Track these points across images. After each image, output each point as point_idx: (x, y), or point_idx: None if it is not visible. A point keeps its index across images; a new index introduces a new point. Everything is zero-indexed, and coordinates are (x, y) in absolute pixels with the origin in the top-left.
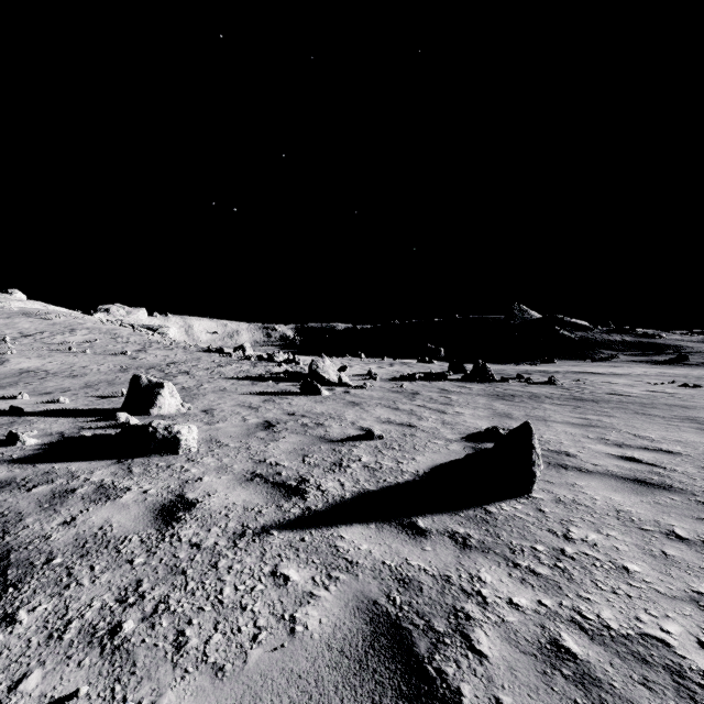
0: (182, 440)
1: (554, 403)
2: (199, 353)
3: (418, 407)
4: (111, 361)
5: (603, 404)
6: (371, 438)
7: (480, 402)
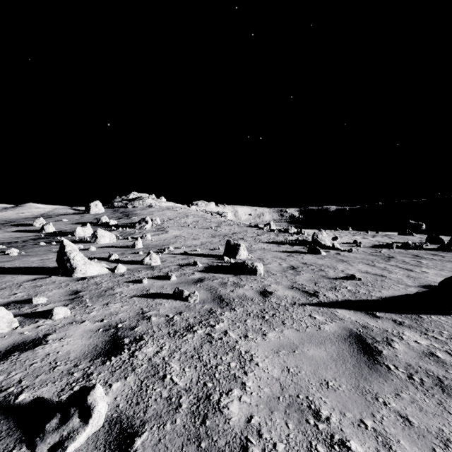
0: (258, 269)
1: None
2: (246, 228)
3: (390, 266)
4: (206, 232)
5: None
6: (353, 279)
7: (448, 266)
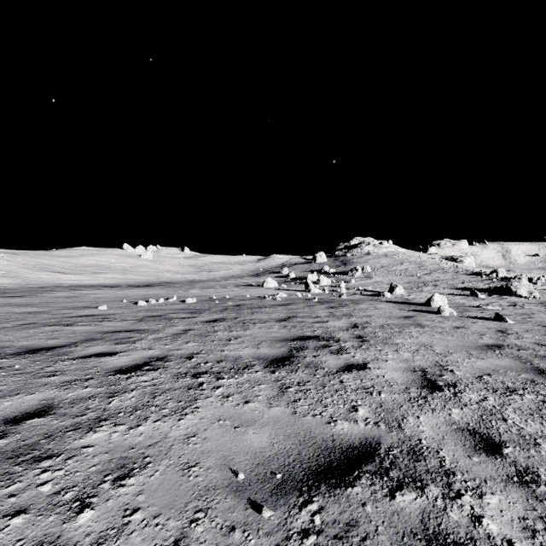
0: (385, 295)
1: None
2: (461, 275)
3: (509, 304)
4: (408, 279)
5: None
6: None
7: None
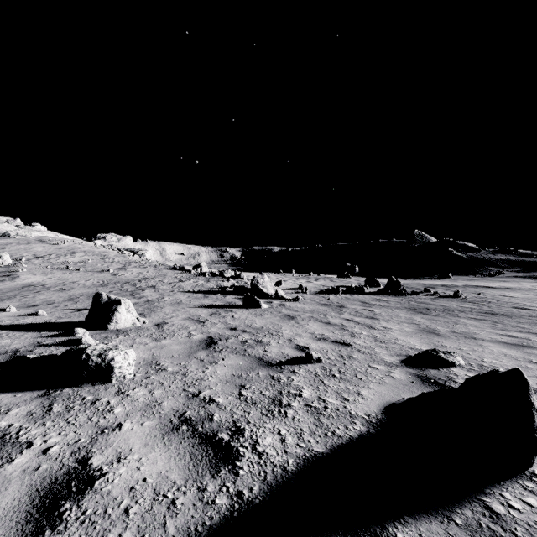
0: (115, 368)
1: (470, 317)
2: (166, 270)
3: (347, 321)
4: (97, 277)
5: (517, 319)
6: (309, 361)
7: (401, 315)
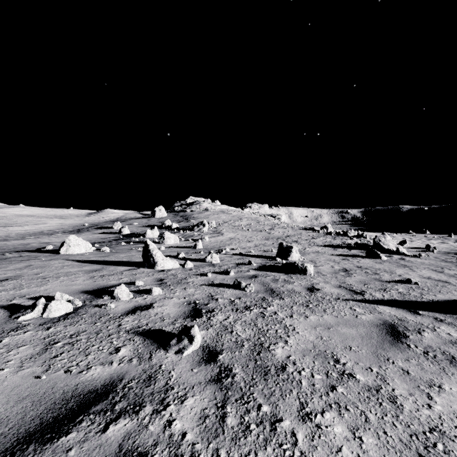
0: (307, 270)
1: None
2: (300, 230)
3: None
4: (260, 234)
5: None
6: (409, 283)
7: None
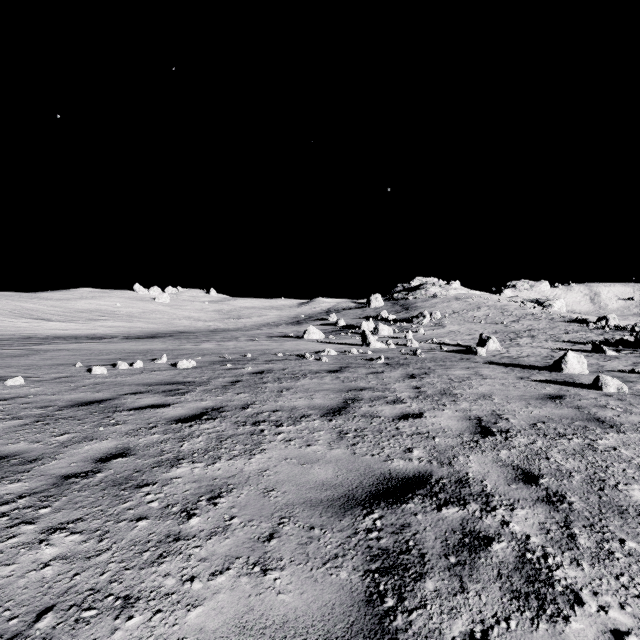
0: (478, 352)
1: None
2: (560, 323)
3: None
4: (492, 328)
5: None
6: None
7: None
